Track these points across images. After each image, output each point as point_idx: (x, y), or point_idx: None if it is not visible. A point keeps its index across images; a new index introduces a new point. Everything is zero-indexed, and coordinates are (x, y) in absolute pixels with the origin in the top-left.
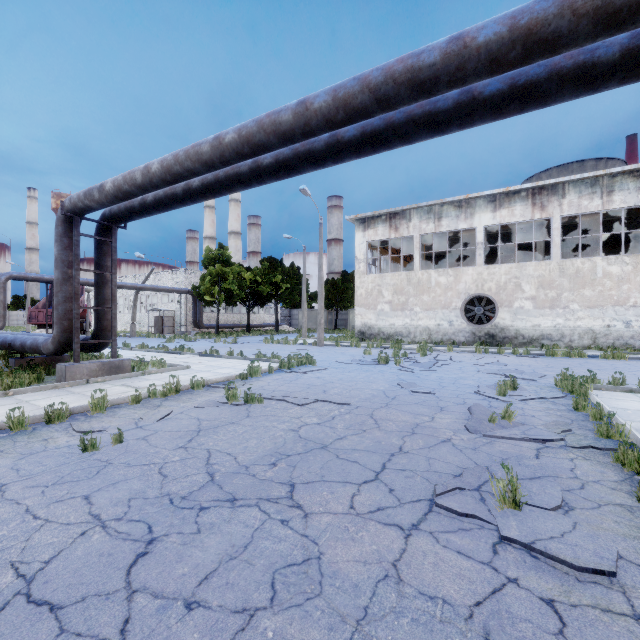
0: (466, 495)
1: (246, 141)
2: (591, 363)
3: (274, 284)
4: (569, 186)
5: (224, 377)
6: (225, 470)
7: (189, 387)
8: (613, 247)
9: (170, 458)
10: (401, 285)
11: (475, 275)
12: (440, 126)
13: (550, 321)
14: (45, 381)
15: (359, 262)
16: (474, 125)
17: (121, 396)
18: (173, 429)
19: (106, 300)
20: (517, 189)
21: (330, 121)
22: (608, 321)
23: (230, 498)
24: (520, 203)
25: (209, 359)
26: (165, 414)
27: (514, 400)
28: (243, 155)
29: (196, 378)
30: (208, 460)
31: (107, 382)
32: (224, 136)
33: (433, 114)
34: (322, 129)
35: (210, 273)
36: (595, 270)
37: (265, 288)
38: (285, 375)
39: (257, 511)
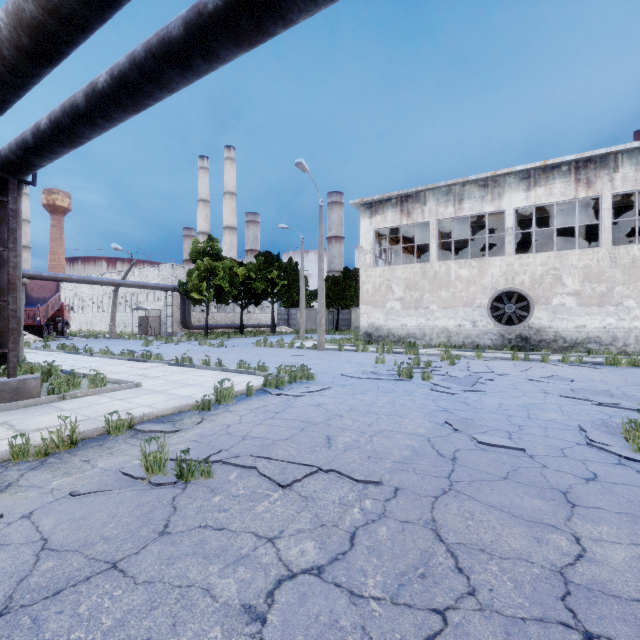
0: None
1: None
2: None
3: (270, 280)
4: (623, 157)
5: (173, 407)
6: None
7: (105, 430)
8: None
9: None
10: (414, 279)
11: (504, 266)
12: None
13: (598, 321)
14: None
15: (365, 253)
16: None
17: None
18: None
19: (2, 290)
20: (557, 162)
21: None
22: None
23: None
24: (560, 179)
25: (177, 370)
26: None
27: None
28: None
29: (135, 406)
30: None
31: None
32: None
33: None
34: None
35: (198, 268)
36: None
37: (259, 285)
38: (270, 400)
39: None
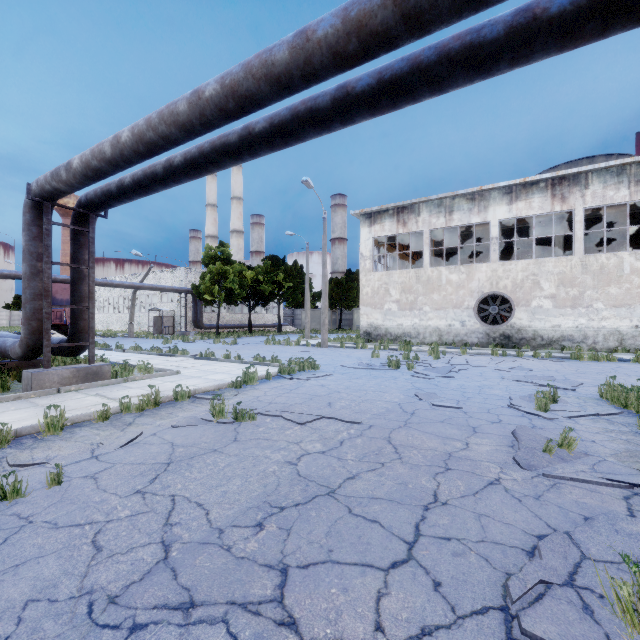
0: (559, 600)
1: (231, 92)
2: (625, 368)
3: (276, 283)
4: (593, 175)
5: (215, 385)
6: (188, 537)
7: (172, 398)
8: (633, 243)
9: (117, 513)
10: (409, 283)
11: (489, 272)
12: (484, 63)
13: (571, 321)
14: (12, 389)
15: (365, 259)
16: (531, 60)
17: (90, 410)
18: (136, 460)
19: (83, 298)
20: (535, 179)
21: (338, 55)
22: (636, 321)
23: (184, 602)
24: (538, 195)
25: (204, 362)
26: (131, 438)
27: (559, 417)
28: (228, 113)
29: (184, 386)
30: (168, 517)
31: (82, 391)
32: (204, 88)
33: (476, 46)
34: (328, 68)
35: (210, 271)
36: (622, 266)
37: (267, 287)
38: (285, 382)
39: (223, 636)
